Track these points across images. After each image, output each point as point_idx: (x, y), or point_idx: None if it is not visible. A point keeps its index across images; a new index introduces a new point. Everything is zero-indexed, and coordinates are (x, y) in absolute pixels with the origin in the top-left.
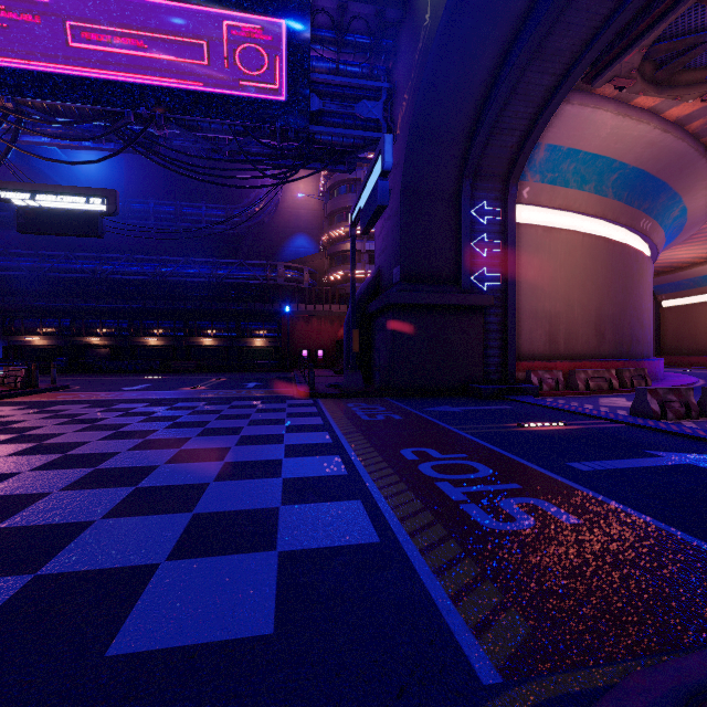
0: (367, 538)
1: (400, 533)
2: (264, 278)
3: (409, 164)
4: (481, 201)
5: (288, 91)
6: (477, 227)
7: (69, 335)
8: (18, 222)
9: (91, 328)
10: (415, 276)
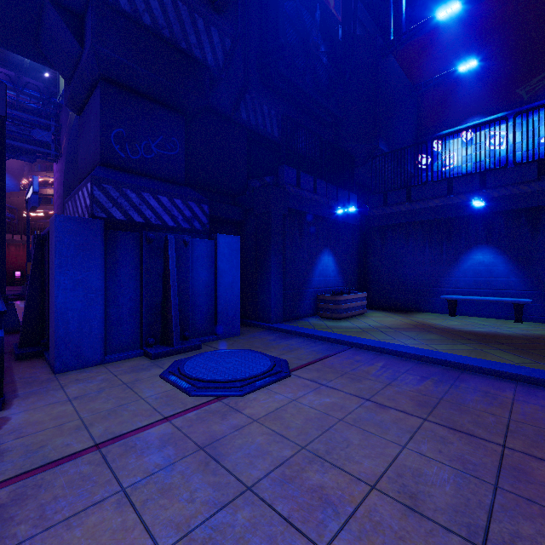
0: None
1: None
2: None
3: (68, 173)
4: None
5: None
6: None
7: None
8: None
9: None
10: None
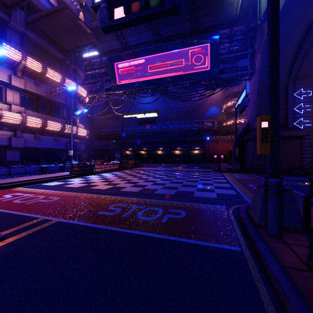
0: (234, 193)
1: (242, 194)
2: (198, 127)
3: (260, 81)
4: (299, 89)
5: (211, 66)
6: (297, 100)
7: (135, 150)
8: (137, 122)
9: (141, 148)
10: None
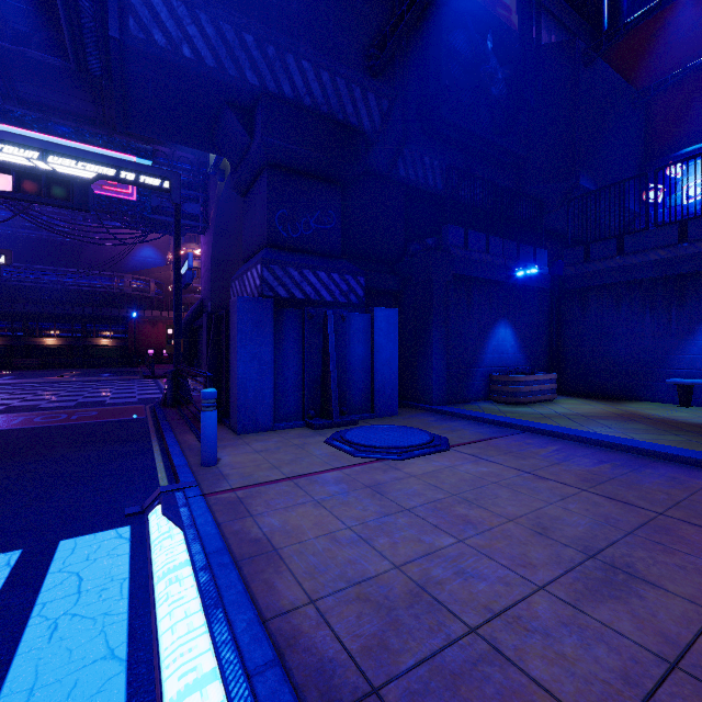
0: (160, 396)
1: None
2: (111, 287)
3: (215, 245)
4: None
5: (137, 195)
6: None
7: None
8: None
9: None
10: (221, 309)
